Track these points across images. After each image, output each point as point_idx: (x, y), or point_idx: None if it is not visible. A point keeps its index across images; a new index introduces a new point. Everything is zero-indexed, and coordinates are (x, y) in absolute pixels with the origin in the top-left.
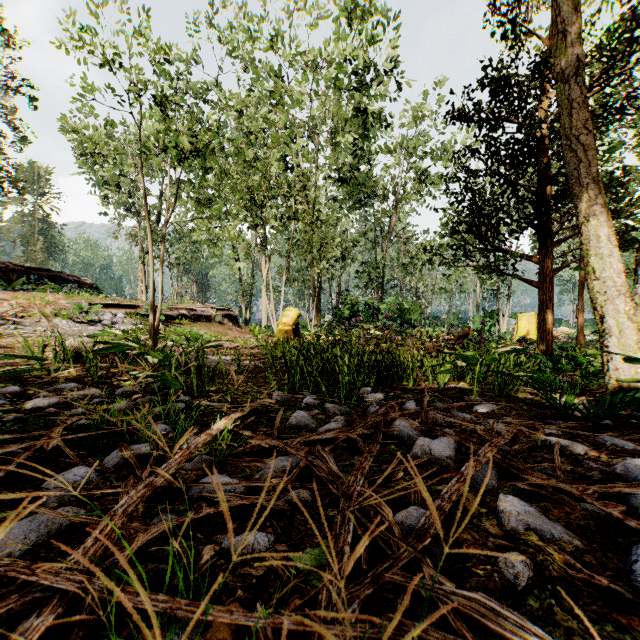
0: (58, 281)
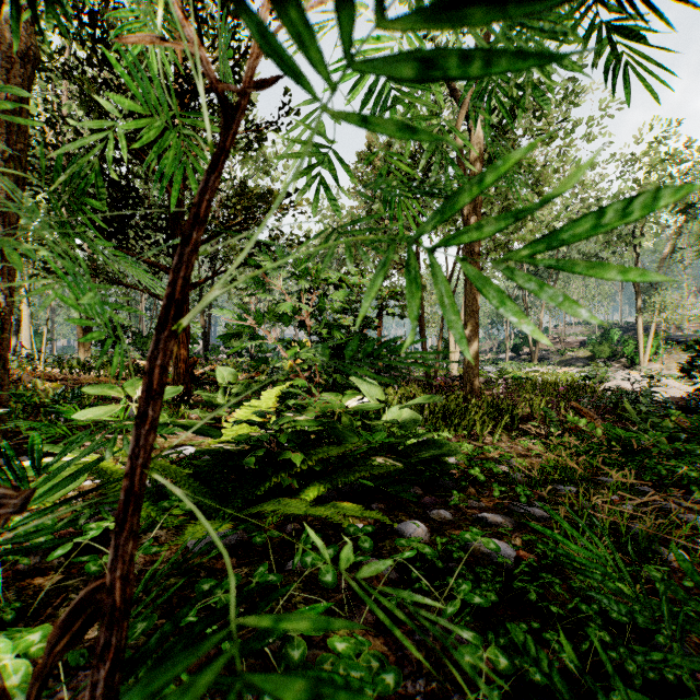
0: None
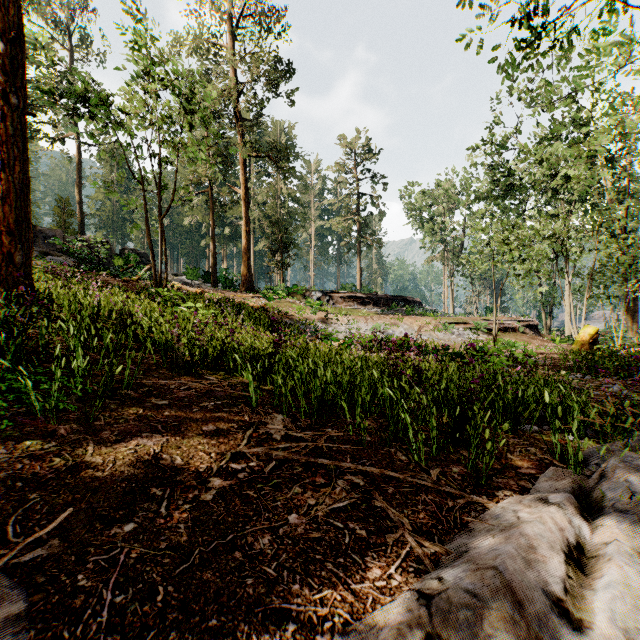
0: (405, 302)
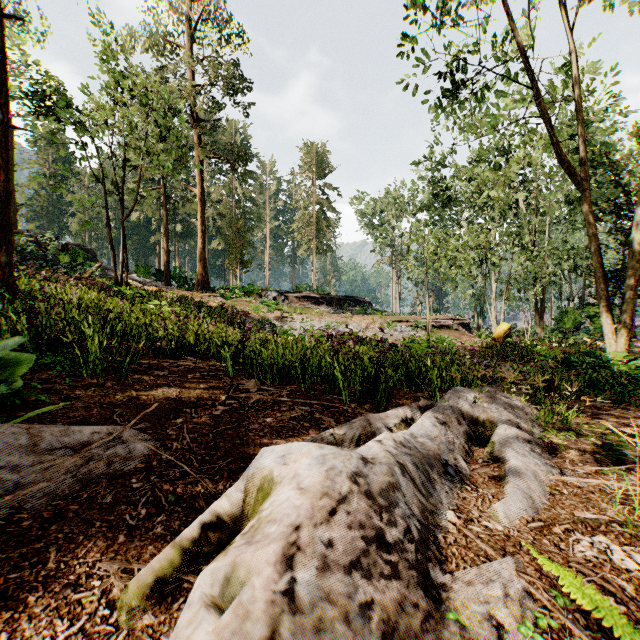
0: (356, 302)
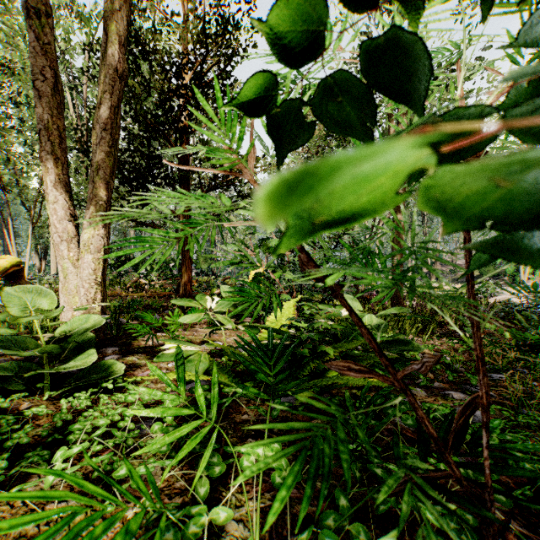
0: None
